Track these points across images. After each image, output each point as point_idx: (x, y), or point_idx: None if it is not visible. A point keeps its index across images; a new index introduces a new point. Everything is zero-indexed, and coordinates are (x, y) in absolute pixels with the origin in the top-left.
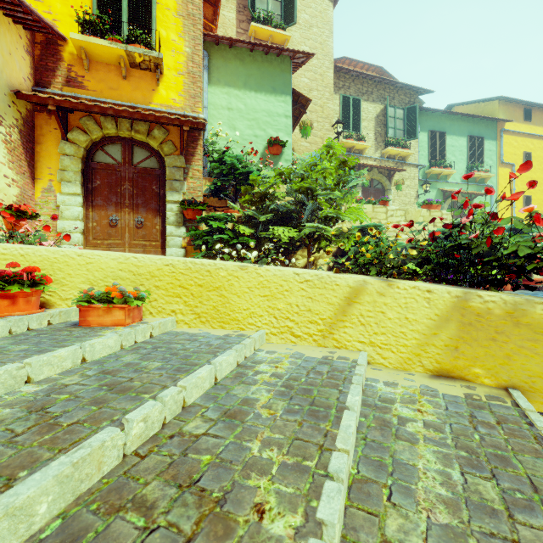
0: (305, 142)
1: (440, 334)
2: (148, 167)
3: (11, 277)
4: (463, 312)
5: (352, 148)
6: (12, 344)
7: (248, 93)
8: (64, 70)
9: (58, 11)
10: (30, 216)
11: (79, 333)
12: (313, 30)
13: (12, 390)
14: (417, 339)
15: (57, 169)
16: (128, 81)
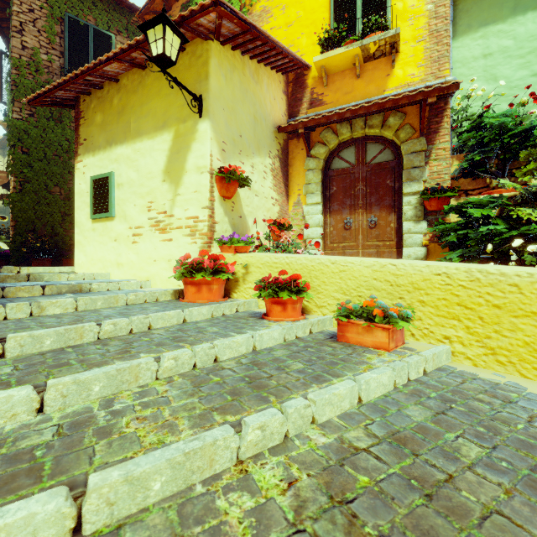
0: None
1: None
2: (381, 162)
3: (282, 285)
4: None
5: None
6: (288, 356)
7: (519, 19)
8: (308, 96)
9: (303, 46)
10: (287, 228)
11: (342, 352)
12: None
13: (300, 431)
14: None
15: (303, 184)
16: (361, 78)
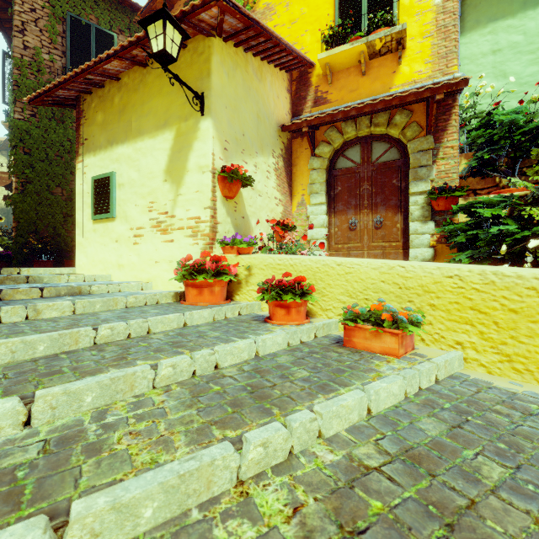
0: None
1: None
2: (387, 161)
3: (286, 287)
4: None
5: None
6: (293, 363)
7: (529, 14)
8: (312, 94)
9: (307, 44)
10: (290, 228)
11: (349, 359)
12: None
13: (305, 447)
14: None
15: (307, 184)
16: (367, 75)
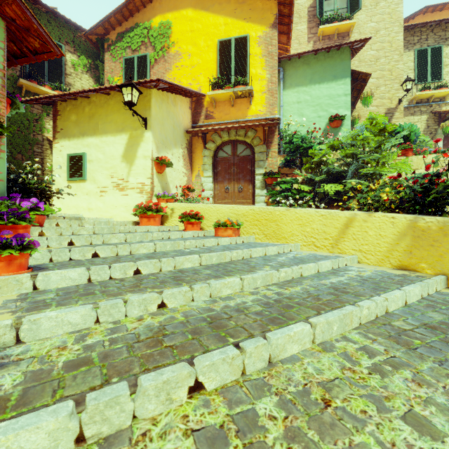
0: (372, 107)
1: (400, 244)
2: (245, 155)
3: (192, 215)
4: (414, 229)
5: (430, 97)
6: (196, 238)
7: (313, 87)
8: (204, 112)
9: (202, 81)
10: (192, 190)
11: (215, 237)
12: (380, 5)
13: (200, 247)
14: (386, 247)
15: (201, 164)
16: (234, 107)
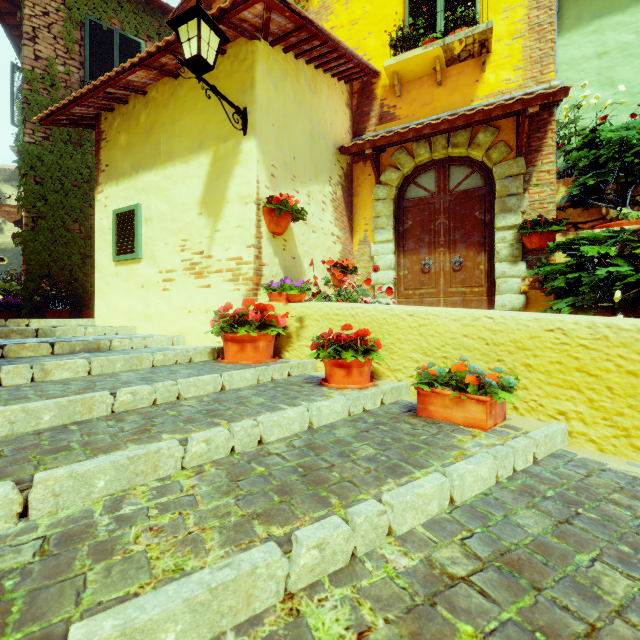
0: None
1: None
2: (467, 189)
3: (346, 343)
4: None
5: None
6: (355, 437)
7: None
8: (376, 109)
9: (371, 48)
10: (351, 271)
11: (424, 432)
12: None
13: (372, 548)
14: None
15: (371, 217)
16: (443, 85)
